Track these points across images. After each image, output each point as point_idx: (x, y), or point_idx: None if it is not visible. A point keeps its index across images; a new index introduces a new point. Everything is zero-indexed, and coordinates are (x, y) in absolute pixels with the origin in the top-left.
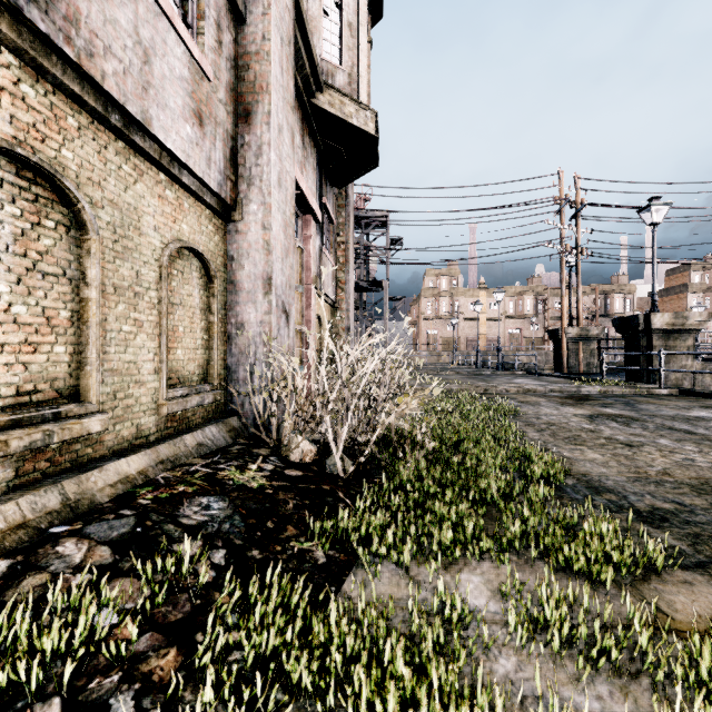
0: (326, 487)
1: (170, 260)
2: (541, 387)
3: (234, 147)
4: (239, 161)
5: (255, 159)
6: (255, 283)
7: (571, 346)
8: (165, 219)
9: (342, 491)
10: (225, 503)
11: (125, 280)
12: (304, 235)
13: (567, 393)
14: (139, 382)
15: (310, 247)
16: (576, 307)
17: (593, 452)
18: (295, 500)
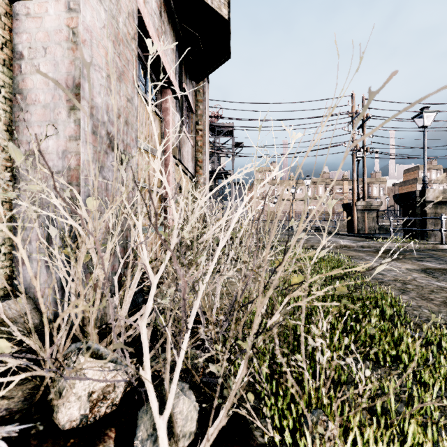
0: None
1: None
2: (353, 244)
3: None
4: None
5: None
6: (55, 92)
7: (359, 215)
8: None
9: None
10: None
11: None
12: (163, 107)
13: (374, 248)
14: None
15: (169, 118)
16: (363, 188)
17: None
18: None
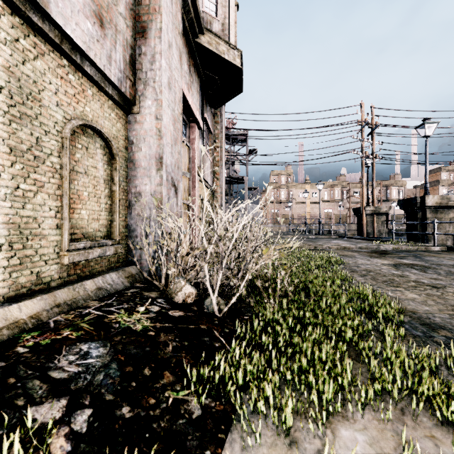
0: (203, 327)
1: (74, 135)
2: (353, 245)
3: (133, 55)
4: (137, 67)
5: (149, 65)
6: (149, 161)
7: (368, 219)
8: (67, 99)
9: (217, 329)
10: (105, 348)
11: (22, 143)
12: (190, 137)
13: (371, 249)
14: (39, 235)
15: (195, 146)
16: (372, 193)
17: (410, 292)
18: (174, 341)
